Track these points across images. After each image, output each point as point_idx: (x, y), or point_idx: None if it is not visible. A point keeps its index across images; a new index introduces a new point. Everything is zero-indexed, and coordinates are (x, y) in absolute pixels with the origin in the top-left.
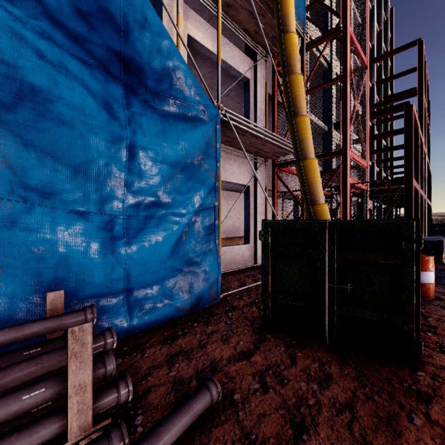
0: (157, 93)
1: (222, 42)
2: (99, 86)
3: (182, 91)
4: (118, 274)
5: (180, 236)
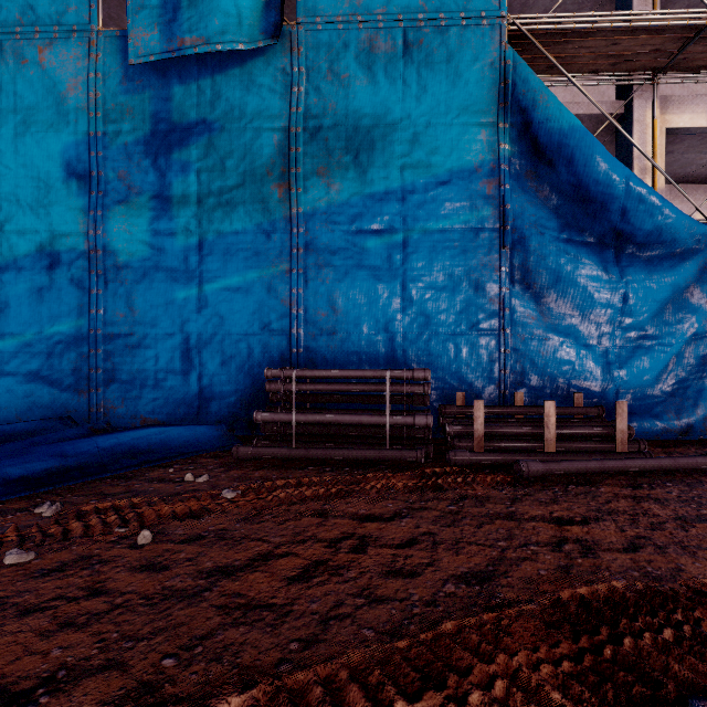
0: (645, 244)
1: None
2: (598, 257)
3: (671, 235)
4: (612, 390)
5: (667, 364)
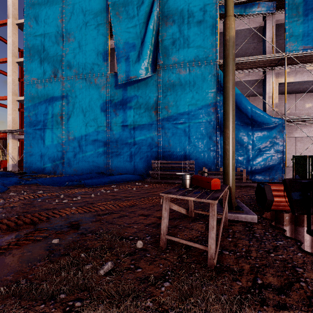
0: (259, 125)
1: (300, 73)
2: (245, 129)
3: (267, 122)
4: (249, 167)
5: (267, 160)
